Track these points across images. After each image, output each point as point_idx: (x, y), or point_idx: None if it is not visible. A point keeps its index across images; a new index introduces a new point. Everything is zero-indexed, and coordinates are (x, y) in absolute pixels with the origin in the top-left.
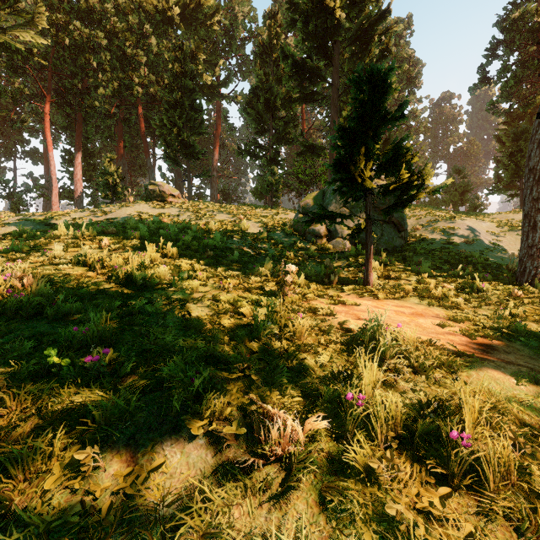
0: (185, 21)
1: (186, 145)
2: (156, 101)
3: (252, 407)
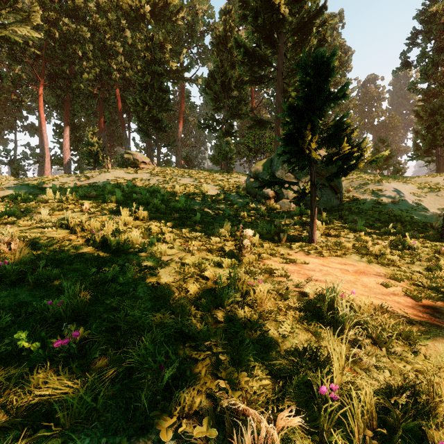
0: (154, 17)
1: (156, 120)
2: (131, 84)
3: (223, 401)
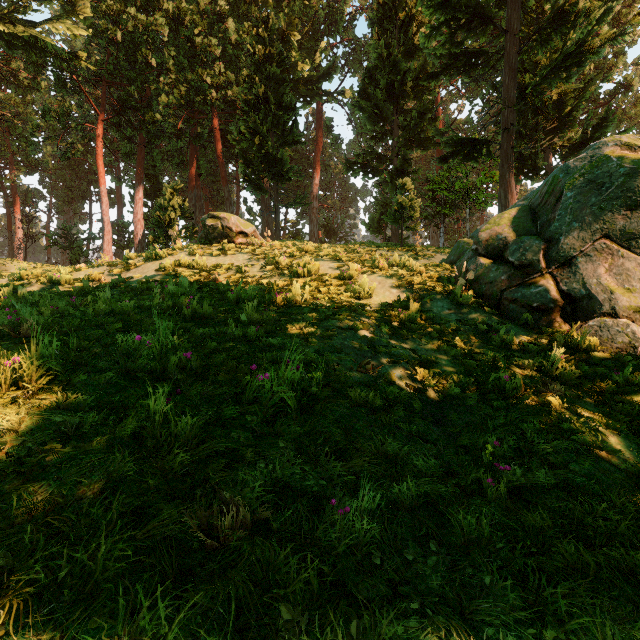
0: None
1: (273, 161)
2: None
3: None
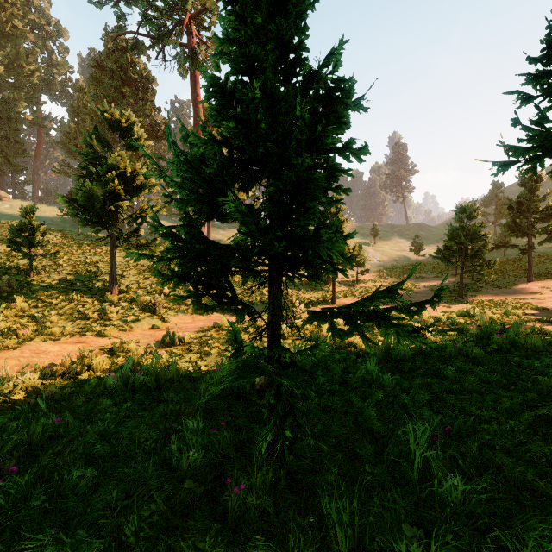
0: (8, 69)
1: (12, 163)
2: None
3: None
